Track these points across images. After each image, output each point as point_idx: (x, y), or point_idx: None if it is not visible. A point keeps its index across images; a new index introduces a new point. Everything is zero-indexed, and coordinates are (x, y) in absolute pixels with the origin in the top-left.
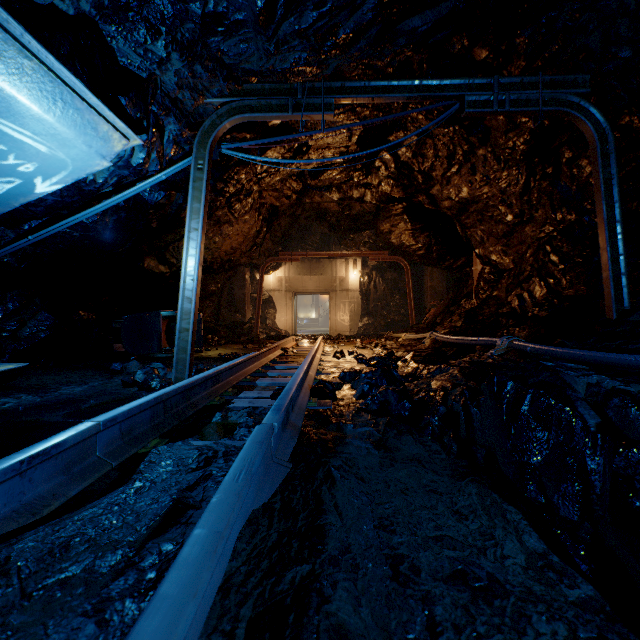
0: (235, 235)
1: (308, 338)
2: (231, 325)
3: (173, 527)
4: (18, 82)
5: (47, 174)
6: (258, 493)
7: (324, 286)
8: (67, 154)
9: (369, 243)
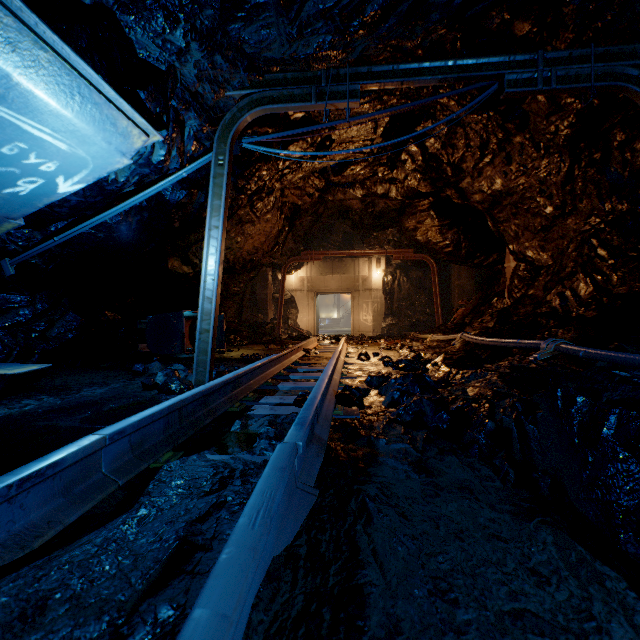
0: (257, 235)
1: (330, 339)
2: (253, 325)
3: (176, 578)
4: (34, 75)
5: (68, 173)
6: (279, 533)
7: (346, 286)
8: (87, 152)
9: (393, 241)
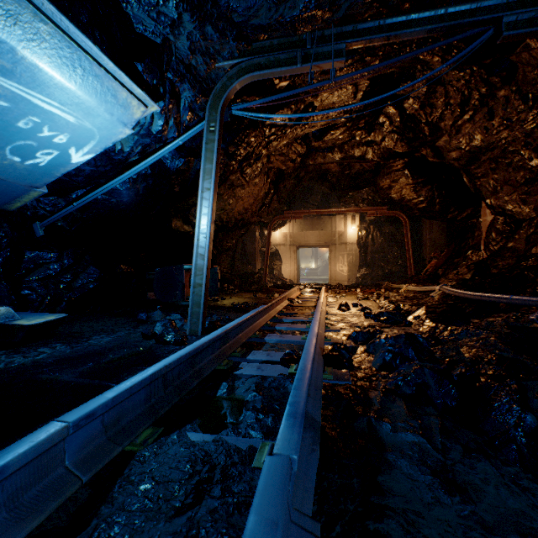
0: (246, 197)
1: (310, 287)
2: (243, 275)
3: None
4: (37, 49)
5: (79, 144)
6: None
7: (324, 240)
8: (93, 123)
9: (367, 199)
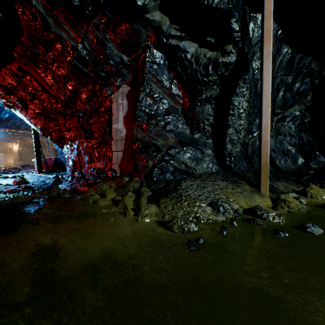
0: None
1: None
2: None
3: None
4: None
5: None
6: None
7: (2, 150)
8: None
9: (21, 139)
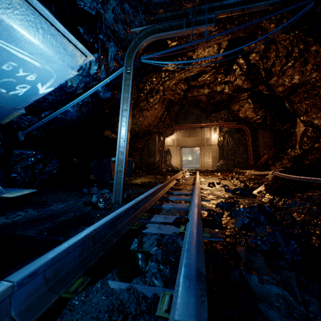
0: (150, 116)
1: (189, 172)
2: (148, 164)
3: None
4: (11, 14)
5: (43, 81)
6: None
7: (197, 143)
8: (51, 67)
9: (224, 118)
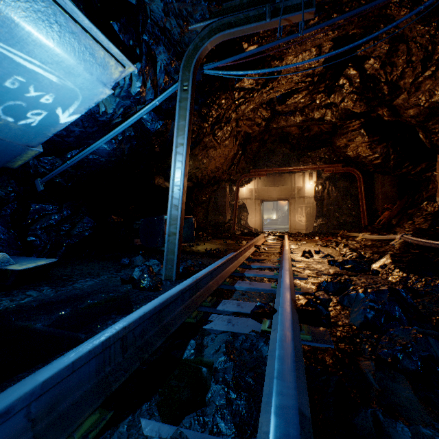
0: (218, 157)
1: (273, 235)
2: (216, 224)
3: None
4: (11, 1)
5: (64, 105)
6: None
7: (285, 194)
8: (74, 83)
9: (324, 158)
